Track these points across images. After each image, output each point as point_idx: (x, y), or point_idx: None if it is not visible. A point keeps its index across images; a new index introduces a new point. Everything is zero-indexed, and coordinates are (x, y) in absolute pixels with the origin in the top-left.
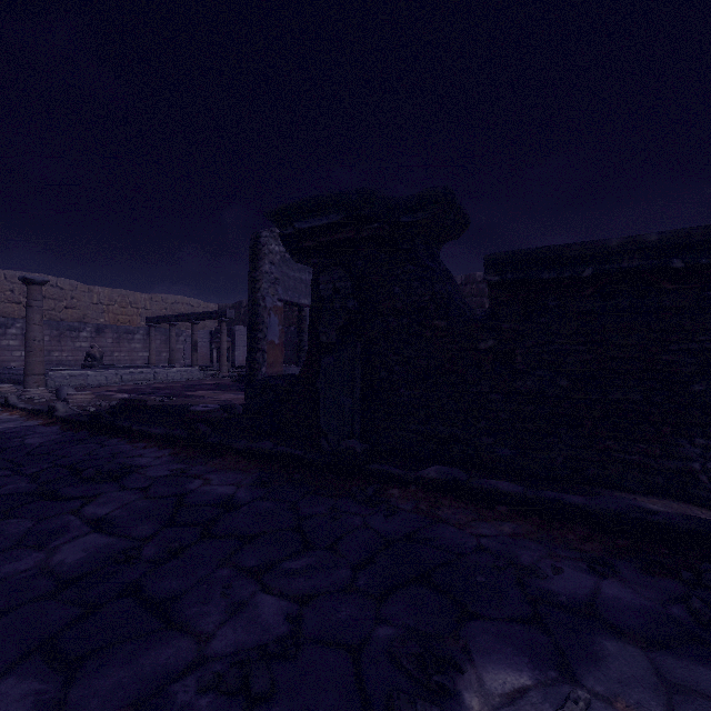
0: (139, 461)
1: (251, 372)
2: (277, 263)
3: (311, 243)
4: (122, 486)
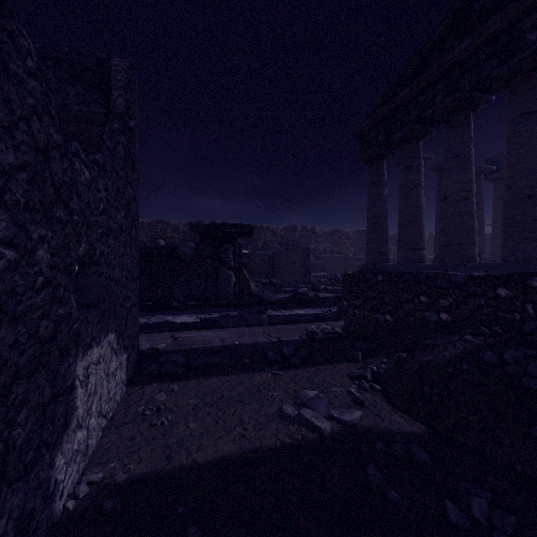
0: None
1: None
2: None
3: None
4: None
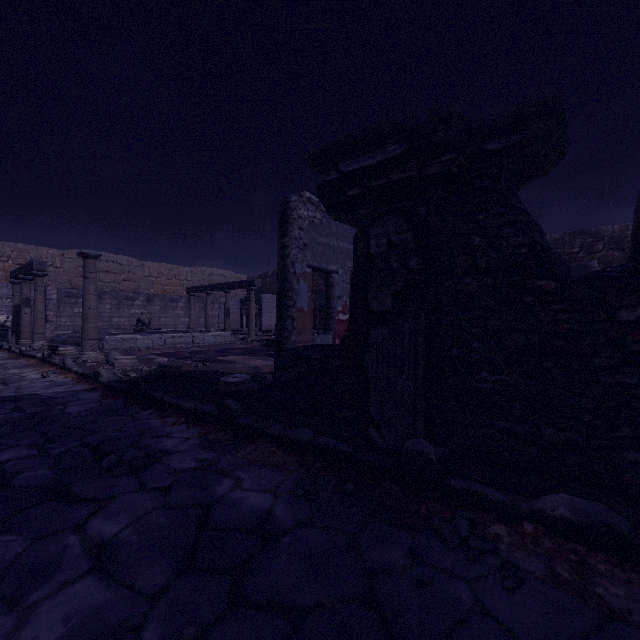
0: (165, 443)
1: (280, 340)
2: (305, 229)
3: (357, 191)
4: (141, 482)
